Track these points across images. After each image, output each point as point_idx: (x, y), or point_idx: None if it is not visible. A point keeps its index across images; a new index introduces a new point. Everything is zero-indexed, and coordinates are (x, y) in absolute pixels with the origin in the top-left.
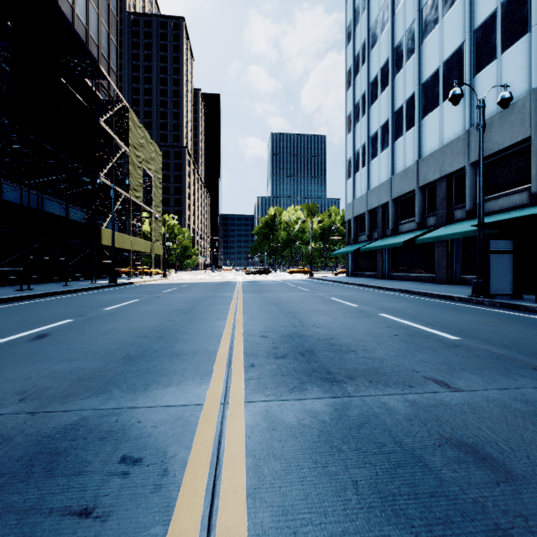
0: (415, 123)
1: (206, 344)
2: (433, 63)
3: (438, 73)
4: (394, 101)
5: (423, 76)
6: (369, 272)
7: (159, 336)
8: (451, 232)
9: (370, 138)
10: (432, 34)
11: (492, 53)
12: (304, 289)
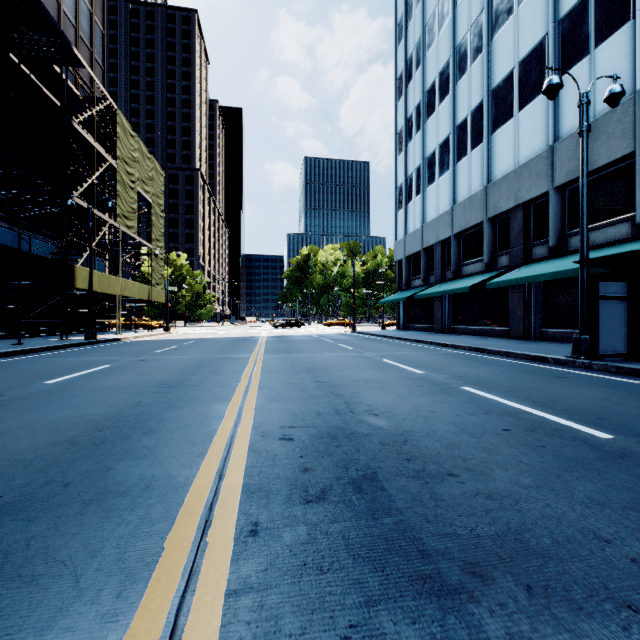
0: (483, 139)
1: (177, 461)
2: (506, 63)
3: (512, 76)
4: (457, 113)
5: (493, 81)
6: (425, 324)
7: (97, 440)
8: (534, 274)
9: (426, 159)
10: (505, 28)
11: (582, 47)
12: (346, 348)
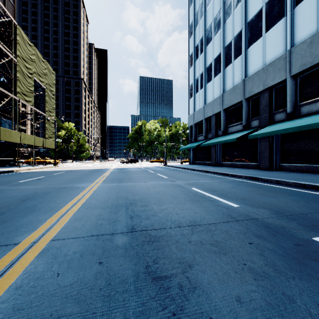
0: (242, 52)
1: None
2: (257, 5)
3: (261, 12)
4: (225, 40)
5: (248, 17)
6: (205, 161)
7: None
8: (283, 128)
9: (206, 68)
10: None
11: None
12: (162, 176)
